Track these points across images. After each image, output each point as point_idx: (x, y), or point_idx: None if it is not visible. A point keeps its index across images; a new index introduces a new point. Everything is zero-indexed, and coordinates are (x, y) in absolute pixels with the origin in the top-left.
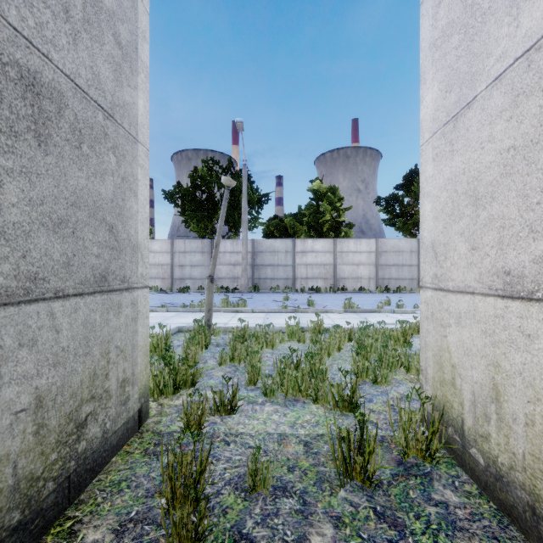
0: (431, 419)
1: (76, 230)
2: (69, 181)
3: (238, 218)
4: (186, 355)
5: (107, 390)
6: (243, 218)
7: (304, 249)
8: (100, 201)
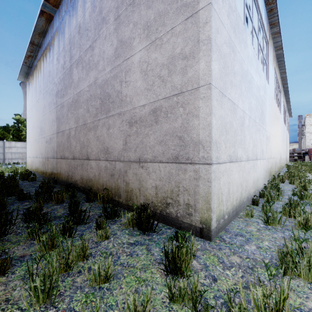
0: (25, 169)
1: None
2: None
3: None
4: None
5: None
6: None
7: (10, 146)
8: None
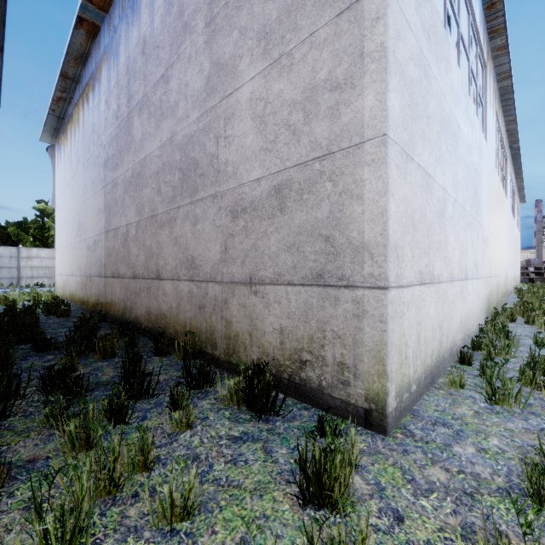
0: (53, 295)
1: None
2: None
3: None
4: None
5: None
6: None
7: (29, 256)
8: None
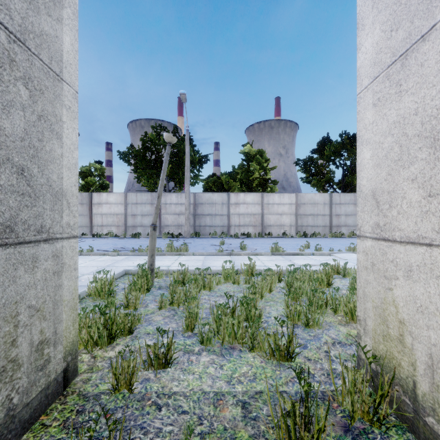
0: (380, 381)
1: None
2: None
3: (182, 175)
4: (127, 300)
5: (14, 359)
6: (186, 175)
7: (237, 202)
8: (2, 137)
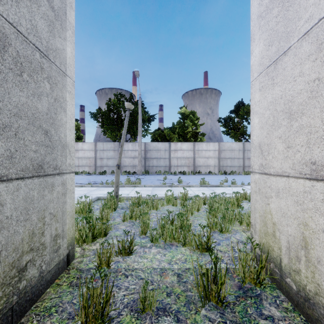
0: (260, 259)
1: (18, 133)
2: (12, 98)
3: (136, 129)
4: (101, 215)
5: (43, 243)
6: (139, 129)
7: (175, 149)
8: (37, 113)
